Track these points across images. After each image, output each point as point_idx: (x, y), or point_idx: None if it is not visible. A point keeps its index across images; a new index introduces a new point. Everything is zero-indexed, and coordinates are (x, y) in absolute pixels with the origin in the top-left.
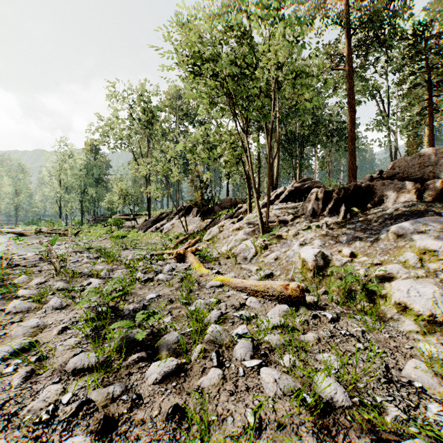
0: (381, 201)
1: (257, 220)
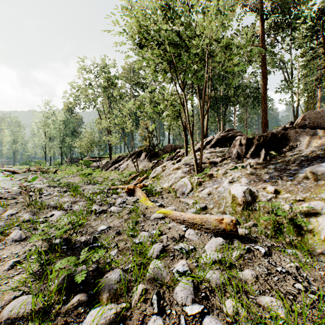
0: (295, 146)
1: (192, 161)
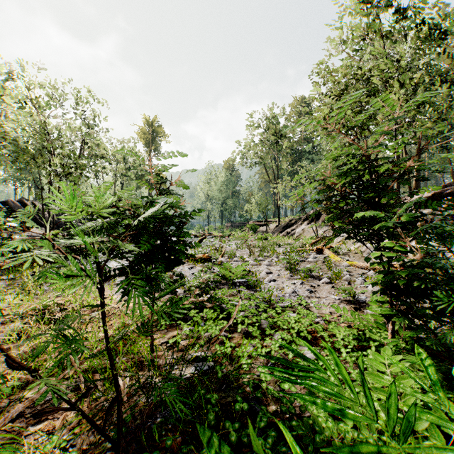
0: None
1: None
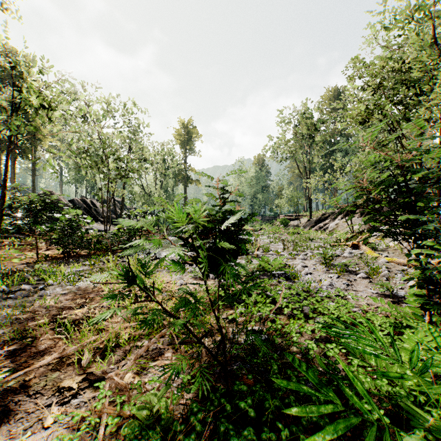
0: None
1: None
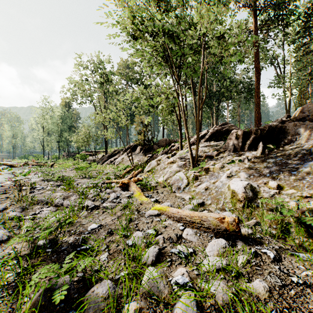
0: (294, 139)
1: (187, 155)
